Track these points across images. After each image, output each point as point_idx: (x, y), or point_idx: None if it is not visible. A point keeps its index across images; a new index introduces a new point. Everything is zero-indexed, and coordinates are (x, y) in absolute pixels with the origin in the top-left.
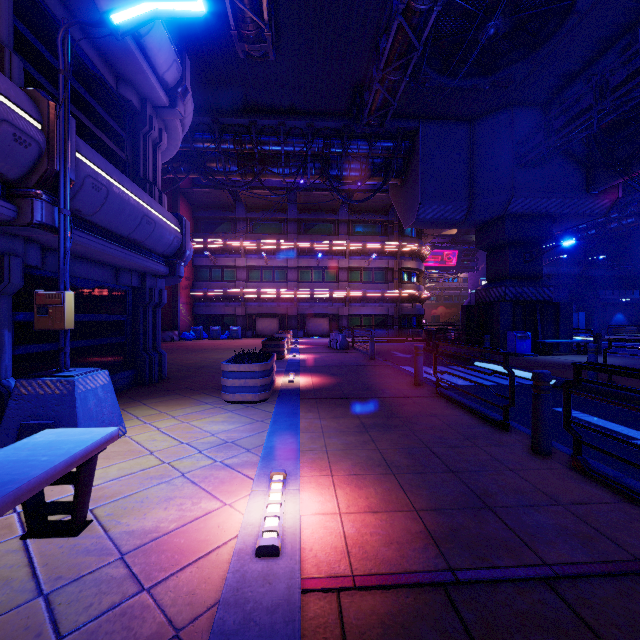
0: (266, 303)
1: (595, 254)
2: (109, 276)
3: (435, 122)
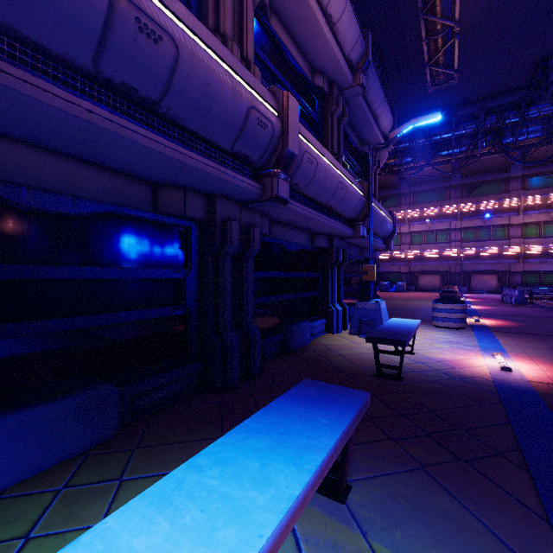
0: (428, 262)
1: None
2: (358, 253)
3: None
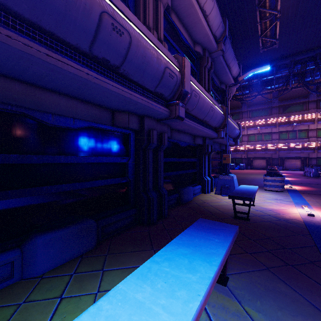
0: (258, 152)
1: None
2: (219, 147)
3: None
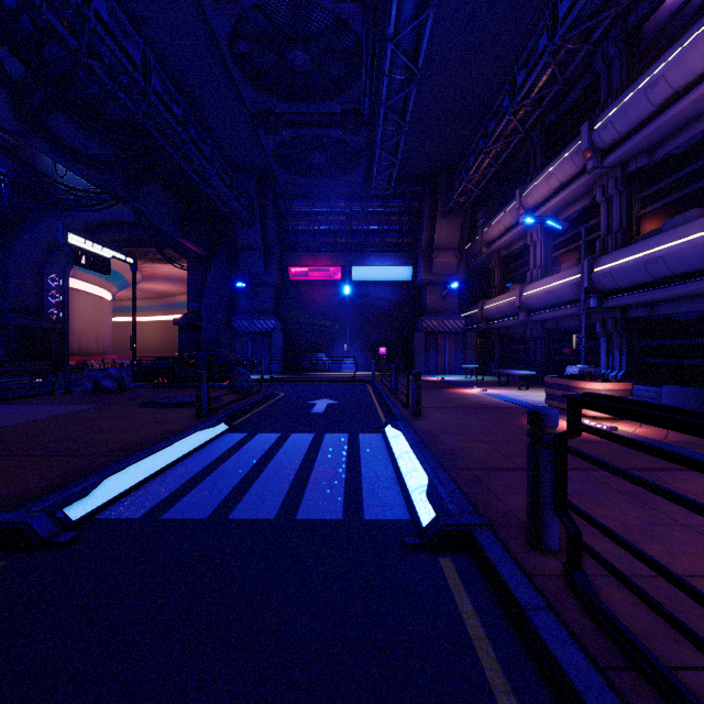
0: None
1: None
2: None
3: None
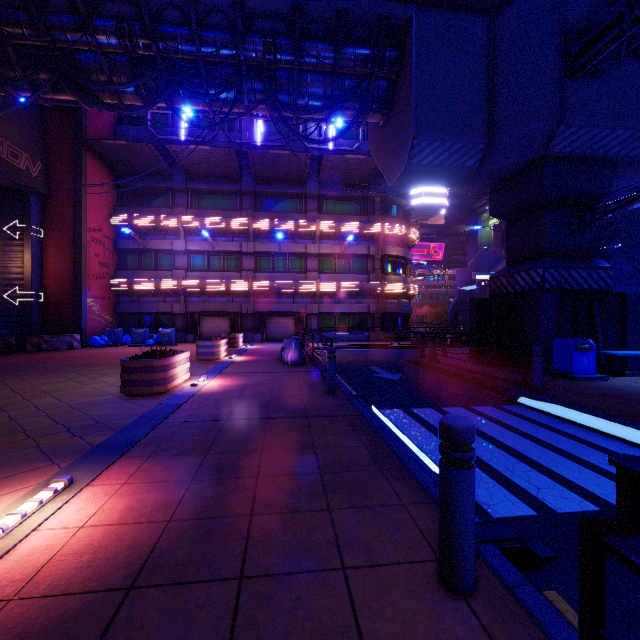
0: (213, 298)
1: (604, 244)
2: None
3: (437, 11)
